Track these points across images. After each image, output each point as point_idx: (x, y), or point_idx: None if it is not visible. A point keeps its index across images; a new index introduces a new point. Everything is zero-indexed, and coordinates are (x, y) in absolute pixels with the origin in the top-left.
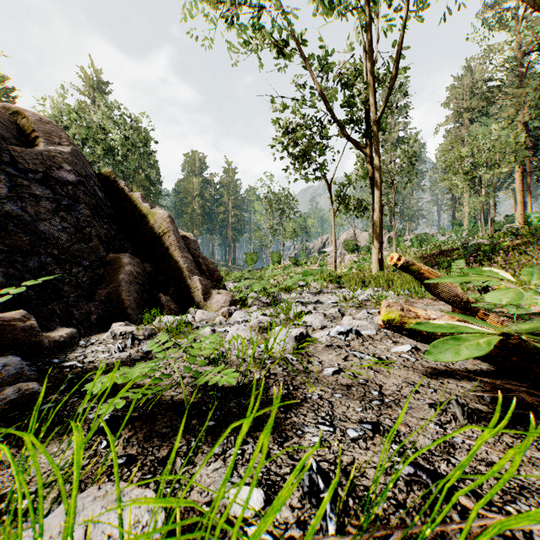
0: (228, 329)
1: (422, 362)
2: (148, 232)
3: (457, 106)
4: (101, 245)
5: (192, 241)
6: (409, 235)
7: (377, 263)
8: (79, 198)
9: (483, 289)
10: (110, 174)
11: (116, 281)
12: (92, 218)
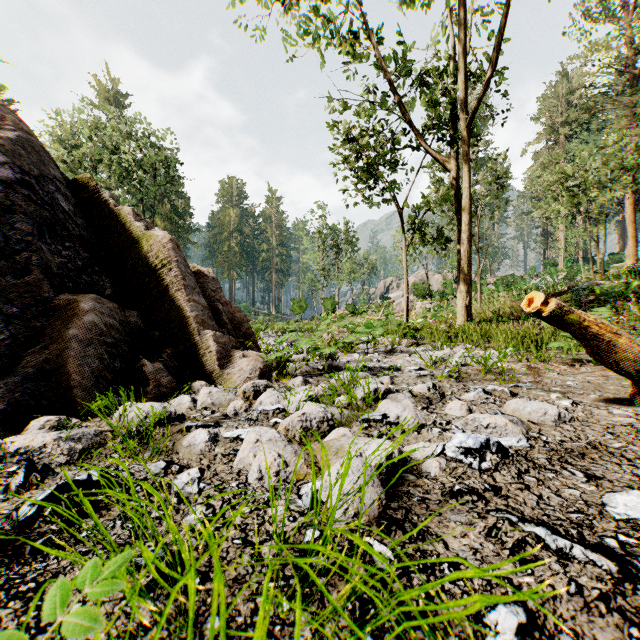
0: (242, 434)
1: None
2: (139, 264)
3: (551, 120)
4: (47, 281)
5: (211, 279)
6: (491, 278)
7: (464, 311)
8: (18, 206)
9: None
10: (90, 180)
11: (65, 339)
12: (36, 238)
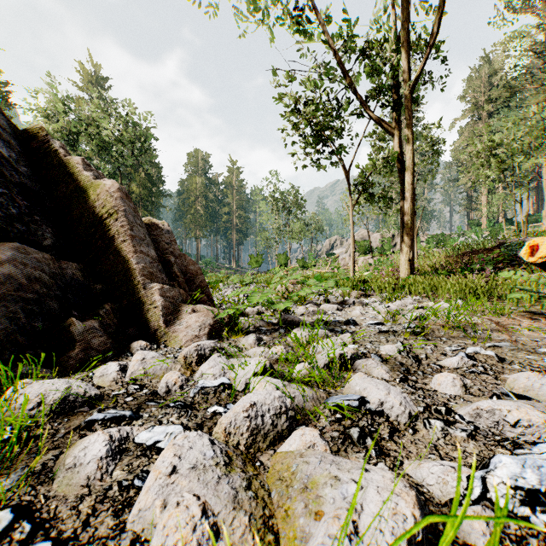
0: (161, 440)
1: None
2: (85, 214)
3: (475, 99)
4: None
5: (165, 232)
6: (423, 236)
7: (407, 265)
8: None
9: None
10: (41, 131)
11: None
12: None
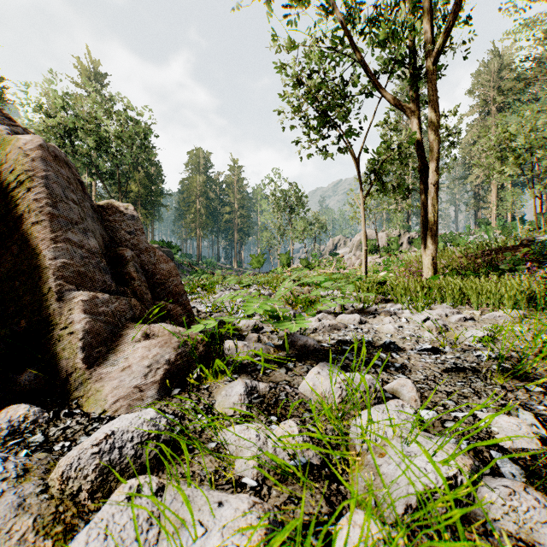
0: None
1: None
2: None
3: (484, 94)
4: None
5: (128, 217)
6: None
7: (430, 264)
8: None
9: None
10: None
11: None
12: None
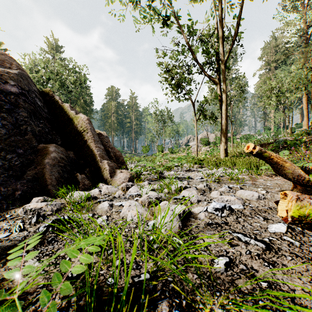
0: (123, 204)
1: (308, 247)
2: (73, 130)
3: (267, 59)
4: (34, 138)
5: (105, 137)
6: (239, 135)
7: (224, 152)
8: (20, 104)
9: (301, 169)
10: (49, 91)
11: (43, 164)
12: (28, 119)
